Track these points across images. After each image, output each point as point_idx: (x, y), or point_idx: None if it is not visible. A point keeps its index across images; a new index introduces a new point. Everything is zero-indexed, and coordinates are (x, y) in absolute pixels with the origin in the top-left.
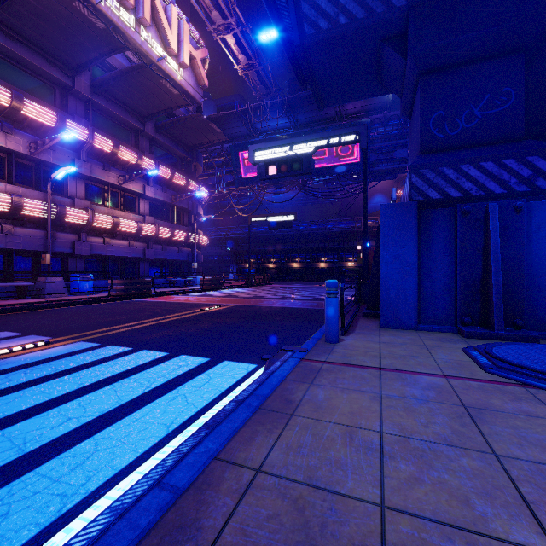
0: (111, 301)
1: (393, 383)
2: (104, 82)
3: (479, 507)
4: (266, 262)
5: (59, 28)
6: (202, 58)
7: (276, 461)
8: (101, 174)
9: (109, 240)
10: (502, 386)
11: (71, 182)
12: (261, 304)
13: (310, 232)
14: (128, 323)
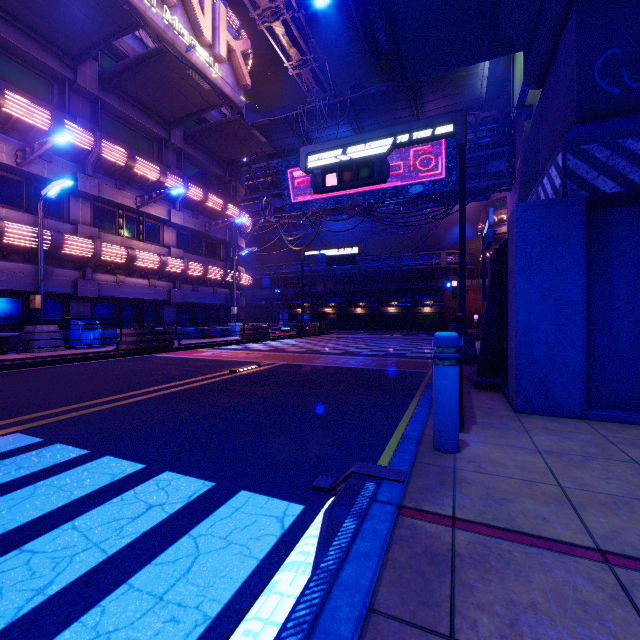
0: (118, 357)
1: None
2: (115, 75)
3: None
4: (323, 307)
5: None
6: (243, 51)
7: None
8: (112, 194)
9: (123, 278)
10: None
11: (73, 204)
12: (316, 362)
13: (377, 270)
14: (117, 395)
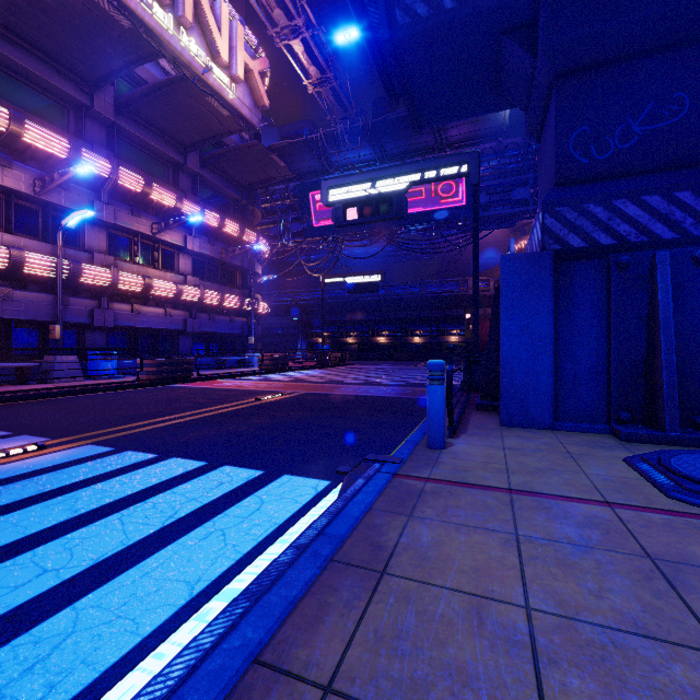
0: (140, 387)
1: (533, 515)
2: (132, 100)
3: None
4: (344, 336)
5: (71, 28)
6: (261, 70)
7: (358, 669)
8: (128, 221)
9: (139, 307)
10: (698, 521)
11: (89, 232)
12: (337, 391)
13: (401, 297)
14: (157, 418)
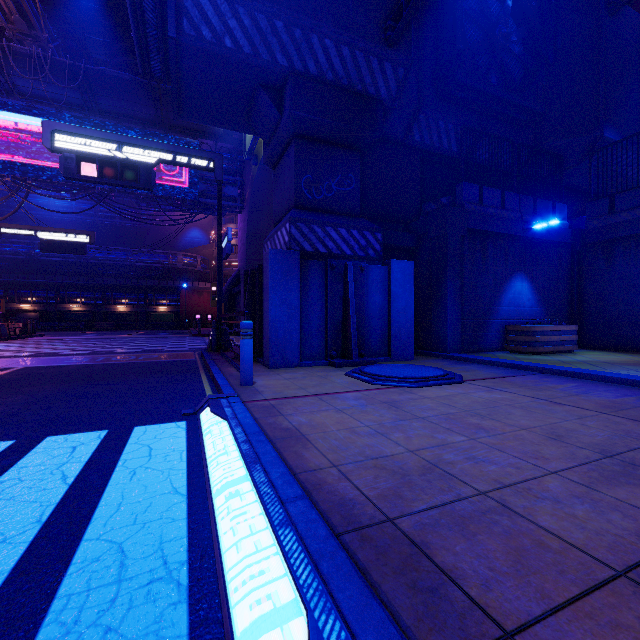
0: None
1: (335, 401)
2: None
3: (439, 436)
4: (17, 301)
5: None
6: None
7: (338, 458)
8: None
9: None
10: (387, 389)
11: None
12: (71, 362)
13: (102, 262)
14: None
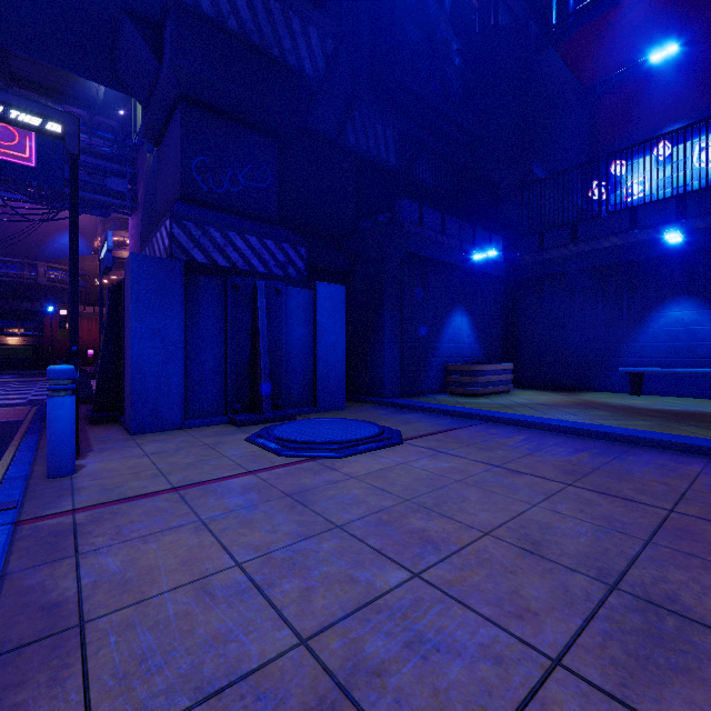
0: None
1: (206, 500)
2: None
3: (362, 577)
4: None
5: None
6: None
7: None
8: None
9: None
10: (300, 465)
11: None
12: None
13: None
14: None
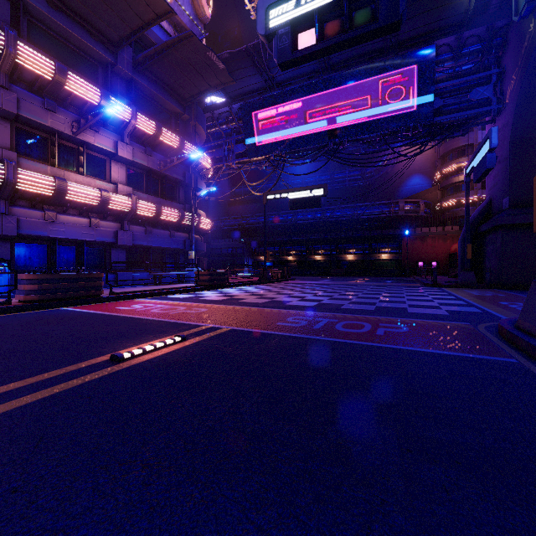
0: (4, 313)
1: None
2: None
3: None
4: (285, 254)
5: None
6: None
7: None
8: (39, 114)
9: (54, 214)
10: None
11: None
12: (282, 326)
13: (335, 219)
14: None
